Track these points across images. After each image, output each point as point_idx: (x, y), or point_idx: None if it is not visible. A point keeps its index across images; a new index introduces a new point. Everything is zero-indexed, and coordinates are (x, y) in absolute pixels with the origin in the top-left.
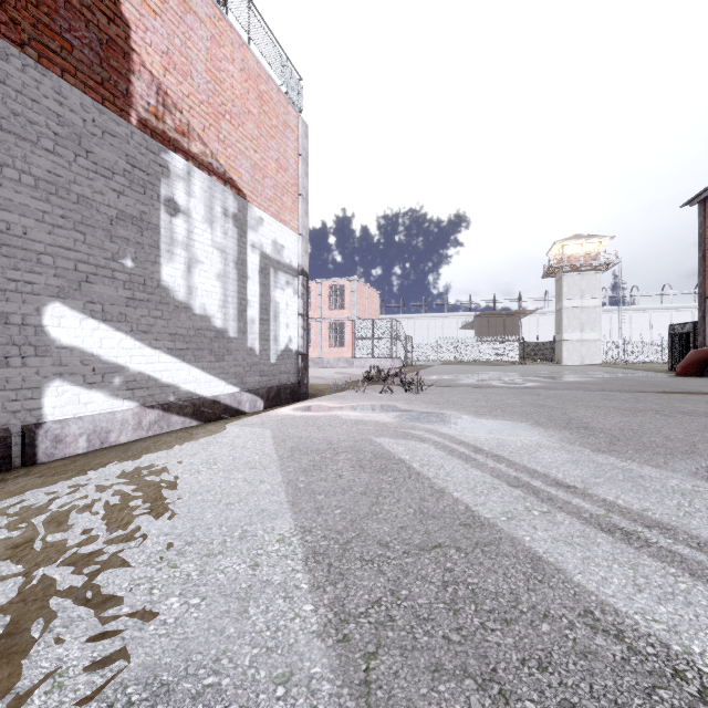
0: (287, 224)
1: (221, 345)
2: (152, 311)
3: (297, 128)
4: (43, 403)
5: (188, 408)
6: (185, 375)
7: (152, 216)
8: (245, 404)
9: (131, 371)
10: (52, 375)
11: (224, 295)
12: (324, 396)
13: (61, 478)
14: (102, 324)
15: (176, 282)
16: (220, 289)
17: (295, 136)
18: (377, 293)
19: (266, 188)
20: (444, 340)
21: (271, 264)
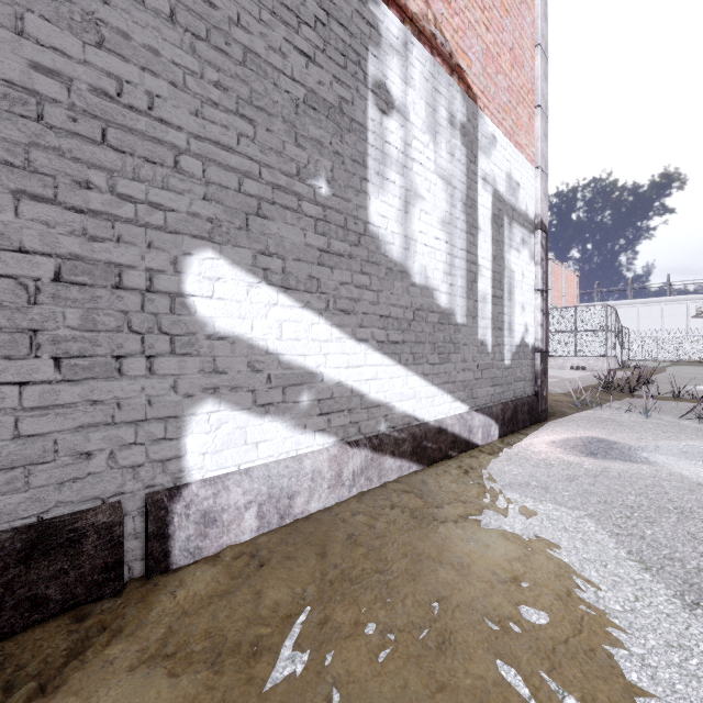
0: (521, 150)
1: (446, 336)
2: (355, 275)
3: (532, 6)
4: (184, 446)
5: (405, 443)
6: (400, 386)
7: (355, 109)
8: (476, 431)
9: (325, 380)
10: (200, 391)
11: (449, 255)
12: (572, 416)
13: (177, 700)
14: (281, 295)
15: (388, 228)
16: (445, 244)
17: (531, 18)
18: (575, 275)
19: (498, 90)
20: (668, 332)
21: (504, 211)
